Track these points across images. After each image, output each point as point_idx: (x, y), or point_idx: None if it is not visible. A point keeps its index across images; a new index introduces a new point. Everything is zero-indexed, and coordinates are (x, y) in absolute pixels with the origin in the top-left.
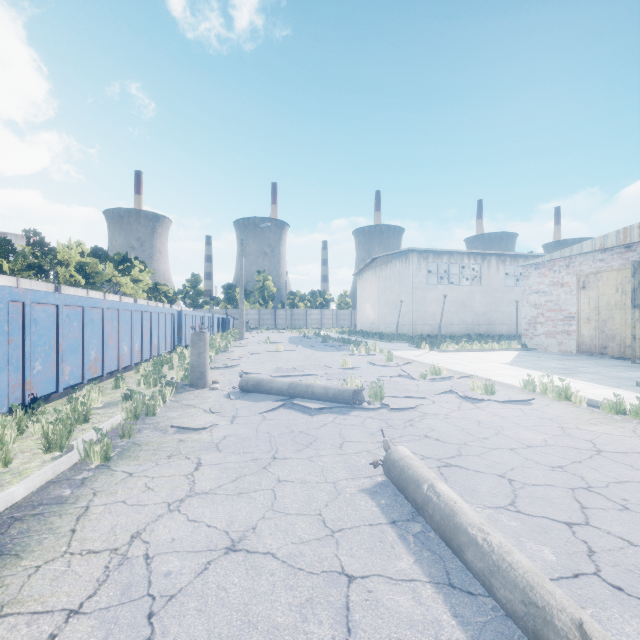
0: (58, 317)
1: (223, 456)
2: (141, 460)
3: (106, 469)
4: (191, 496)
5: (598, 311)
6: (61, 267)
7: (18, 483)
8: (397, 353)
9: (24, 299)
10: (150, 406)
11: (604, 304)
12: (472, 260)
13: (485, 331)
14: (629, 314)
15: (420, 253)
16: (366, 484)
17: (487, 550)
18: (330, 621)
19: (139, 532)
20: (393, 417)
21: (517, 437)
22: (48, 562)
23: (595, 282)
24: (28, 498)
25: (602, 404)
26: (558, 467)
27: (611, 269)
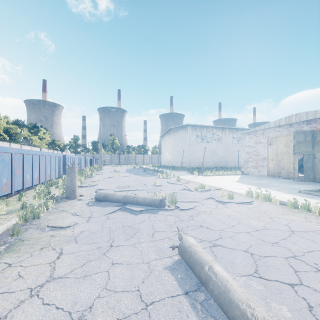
0: None
1: (78, 246)
2: (21, 253)
3: None
4: (49, 281)
5: (277, 155)
6: None
7: None
8: (182, 177)
9: None
10: (36, 213)
11: (279, 152)
12: (217, 130)
13: (223, 165)
14: (291, 157)
15: (193, 126)
16: (168, 262)
17: None
18: None
19: (0, 319)
20: (182, 214)
21: (249, 224)
22: None
23: (275, 142)
24: None
25: (287, 203)
26: (275, 243)
27: (283, 135)
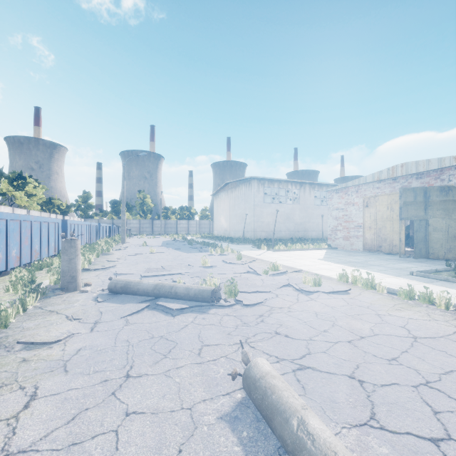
0: None
1: (67, 380)
2: None
3: None
4: None
5: (376, 222)
6: None
7: None
8: (244, 253)
9: None
10: (1, 318)
11: (380, 217)
12: (294, 186)
13: (302, 236)
14: (395, 224)
15: (259, 180)
16: (225, 406)
17: None
18: None
19: None
20: (246, 313)
21: (350, 328)
22: None
23: (374, 202)
24: None
25: (398, 292)
26: (393, 360)
27: (384, 194)
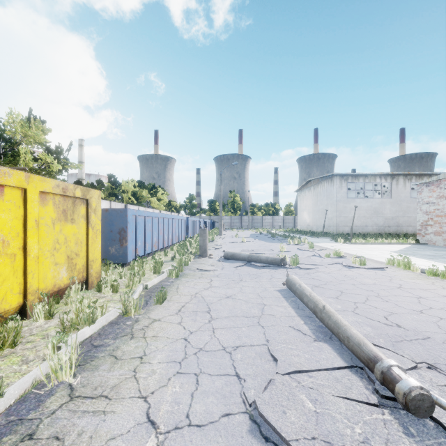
0: (145, 222)
1: (220, 279)
2: (189, 278)
3: (178, 279)
4: (211, 287)
5: None
6: (124, 194)
7: (154, 279)
8: (319, 244)
9: (136, 214)
10: (186, 261)
11: None
12: (383, 179)
13: (394, 231)
14: None
15: (341, 176)
16: (278, 289)
17: (309, 296)
18: (257, 309)
19: (197, 292)
20: (300, 271)
21: (361, 281)
22: (174, 295)
23: None
24: (157, 284)
25: (427, 271)
26: (370, 290)
27: None
